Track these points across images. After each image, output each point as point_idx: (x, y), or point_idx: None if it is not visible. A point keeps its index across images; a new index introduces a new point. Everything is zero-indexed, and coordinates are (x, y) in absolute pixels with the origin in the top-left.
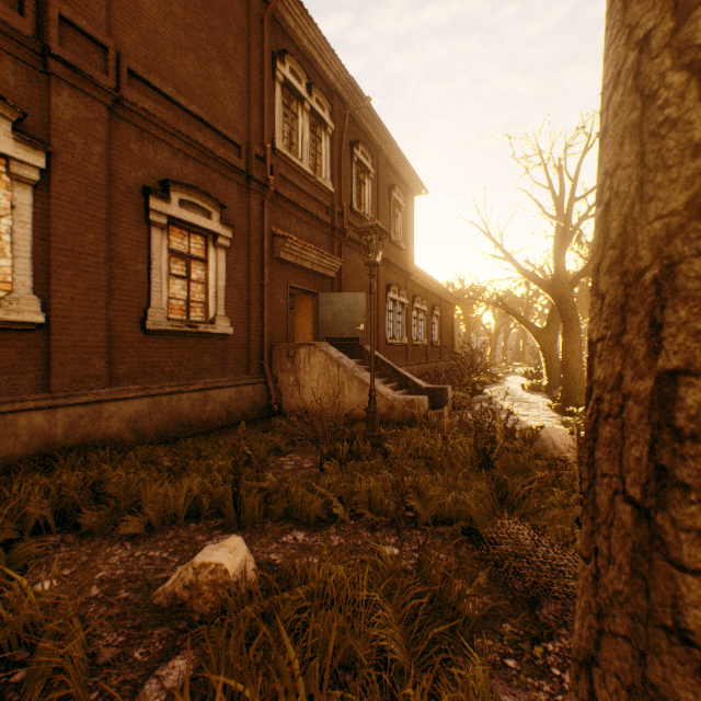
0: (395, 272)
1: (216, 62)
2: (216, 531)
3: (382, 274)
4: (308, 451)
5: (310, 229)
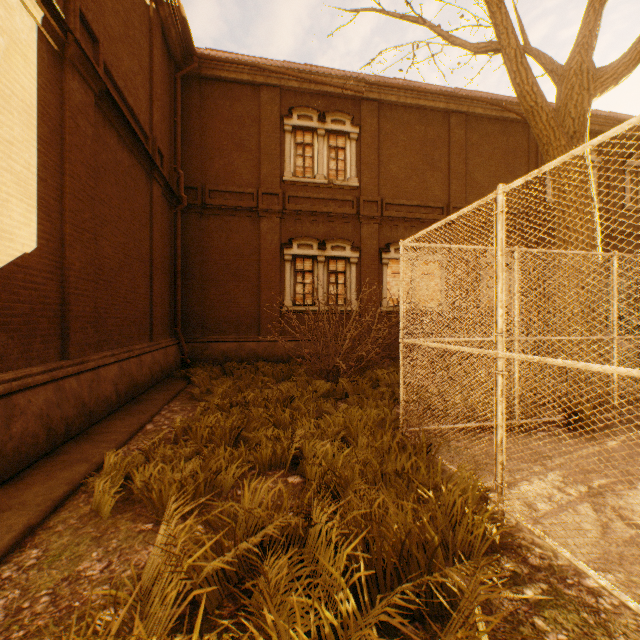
0: None
1: (508, 179)
2: None
3: None
4: None
5: None
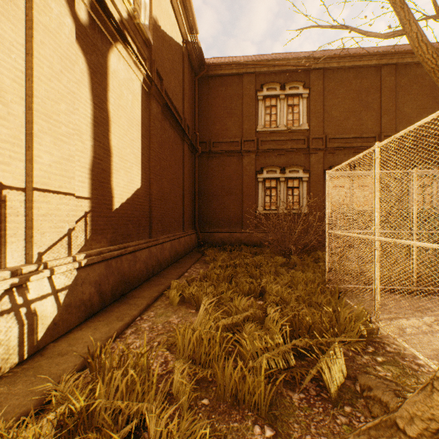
0: None
1: (436, 108)
2: None
3: None
4: None
5: None
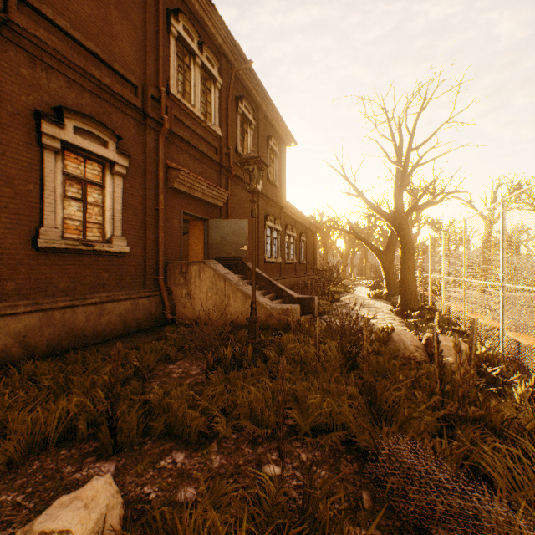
0: (272, 205)
1: (113, 8)
2: (88, 459)
3: (262, 206)
4: (196, 358)
5: (201, 165)
